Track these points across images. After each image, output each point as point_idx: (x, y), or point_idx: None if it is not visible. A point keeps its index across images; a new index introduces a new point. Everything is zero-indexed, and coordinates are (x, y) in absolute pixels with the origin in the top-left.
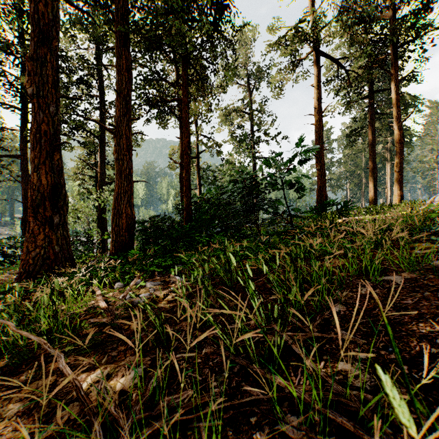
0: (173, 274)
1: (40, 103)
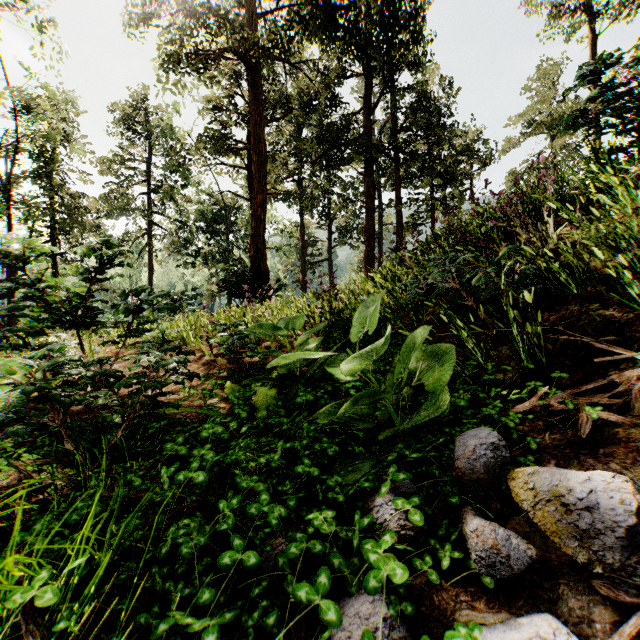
0: None
1: (368, 244)
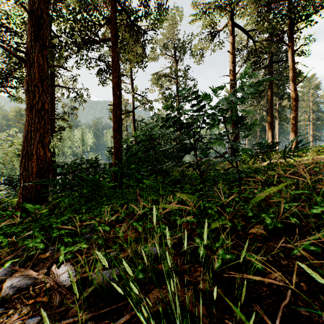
0: (62, 259)
1: None
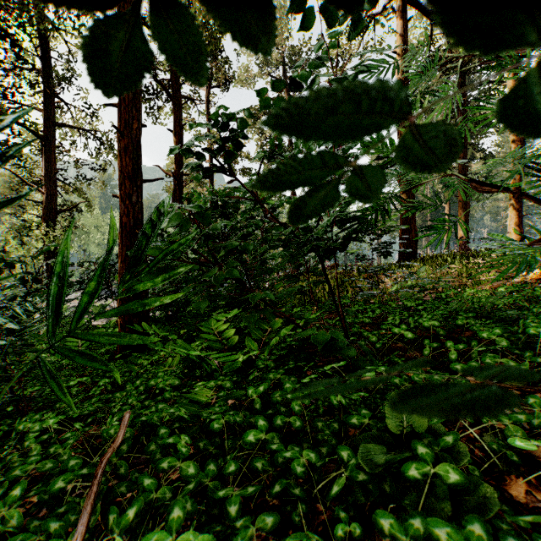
0: None
1: None
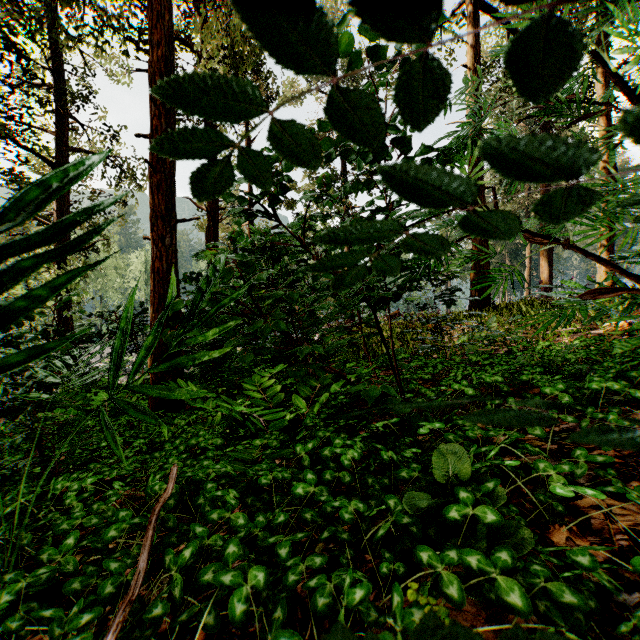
0: None
1: None
